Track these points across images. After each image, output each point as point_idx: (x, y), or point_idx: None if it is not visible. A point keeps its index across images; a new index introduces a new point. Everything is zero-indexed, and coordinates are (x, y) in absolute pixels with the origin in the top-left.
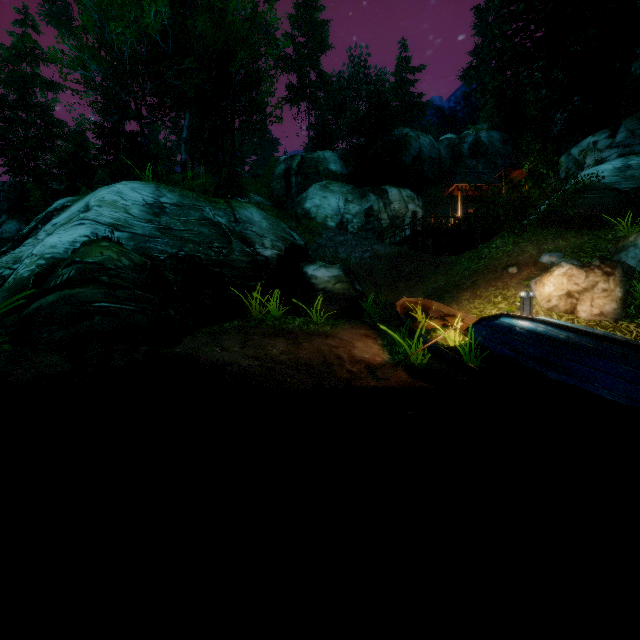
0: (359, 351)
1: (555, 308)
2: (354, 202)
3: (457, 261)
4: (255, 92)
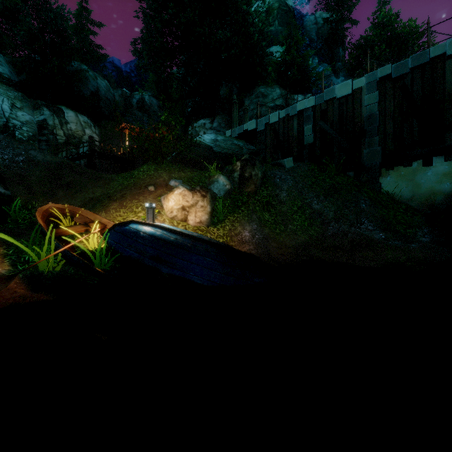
0: None
1: (176, 217)
2: (24, 110)
3: (115, 178)
4: None
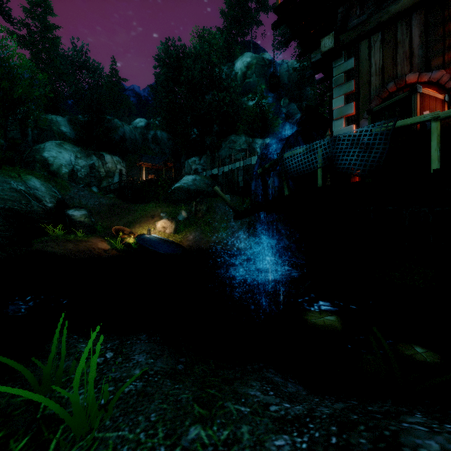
0: (100, 246)
1: (161, 231)
2: (82, 159)
3: (137, 210)
4: None
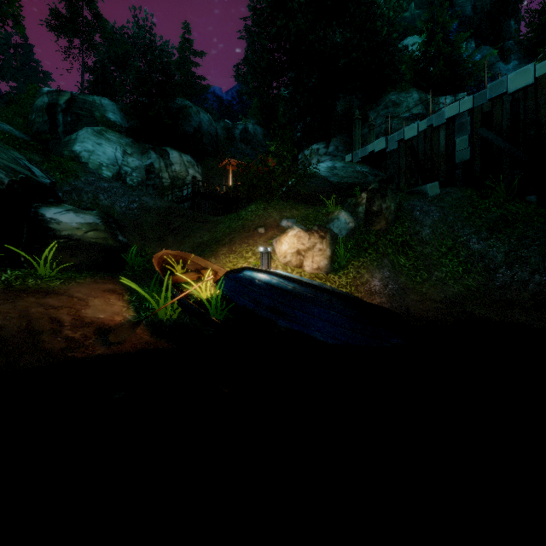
0: (93, 310)
1: (289, 263)
2: (134, 156)
3: (221, 220)
4: (7, 2)
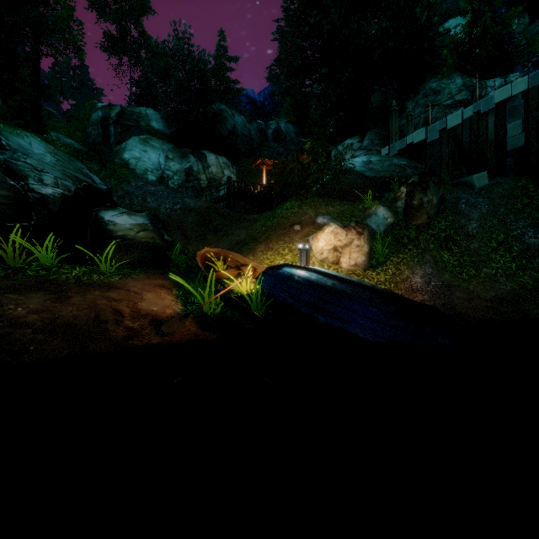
0: (147, 303)
1: (326, 260)
2: (175, 160)
3: (257, 218)
4: (69, 30)
